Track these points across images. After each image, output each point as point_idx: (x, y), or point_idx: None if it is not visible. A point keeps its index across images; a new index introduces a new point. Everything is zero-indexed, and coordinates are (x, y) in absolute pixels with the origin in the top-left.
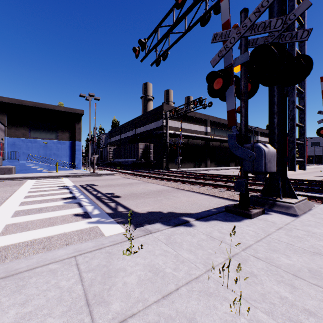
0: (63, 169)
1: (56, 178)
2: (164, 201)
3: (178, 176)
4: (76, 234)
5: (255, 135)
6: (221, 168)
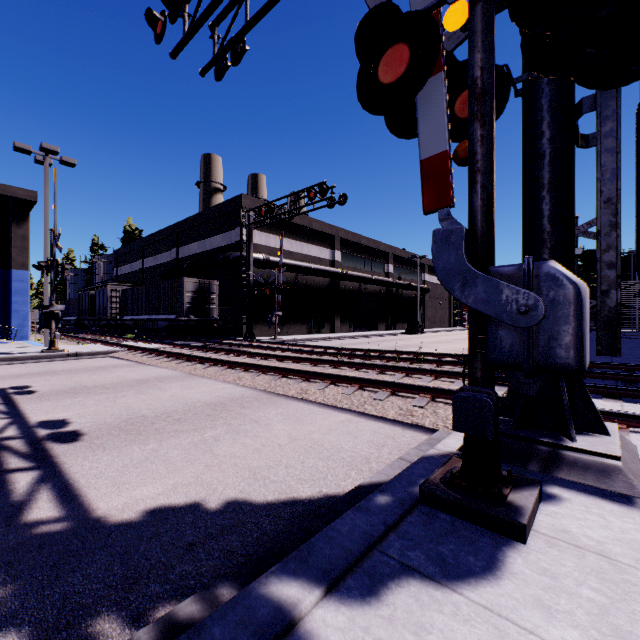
0: None
1: None
2: (222, 444)
3: (273, 357)
4: None
5: (421, 271)
6: (363, 335)
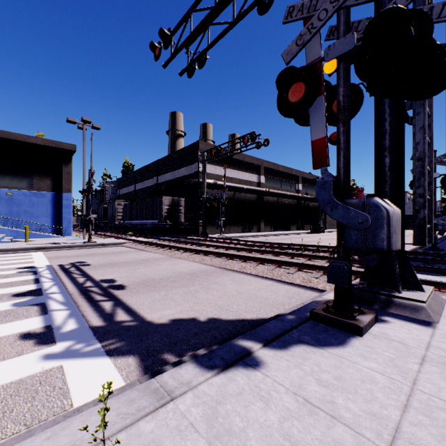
0: (41, 236)
1: (21, 253)
2: (200, 293)
3: (221, 247)
4: (2, 398)
5: None
6: (280, 233)
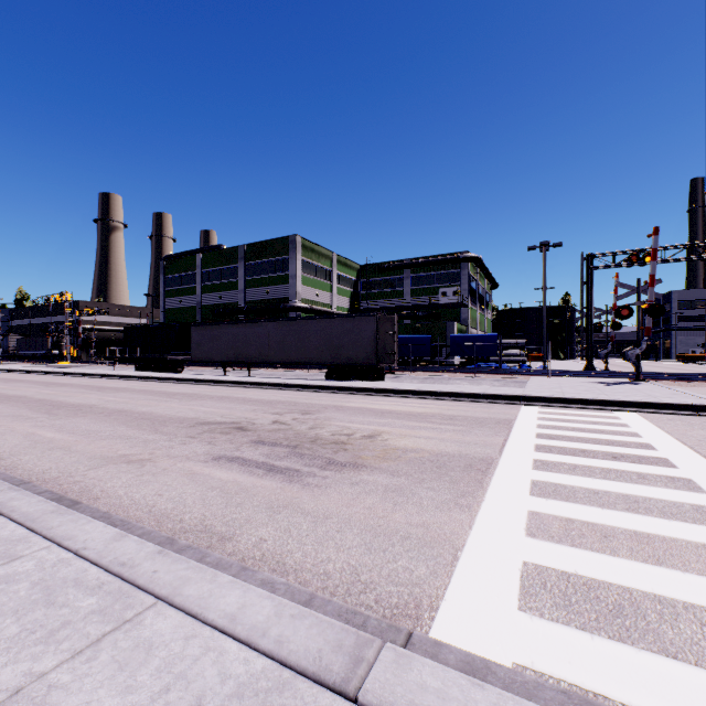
0: None
1: None
2: None
3: None
4: None
5: None
6: None
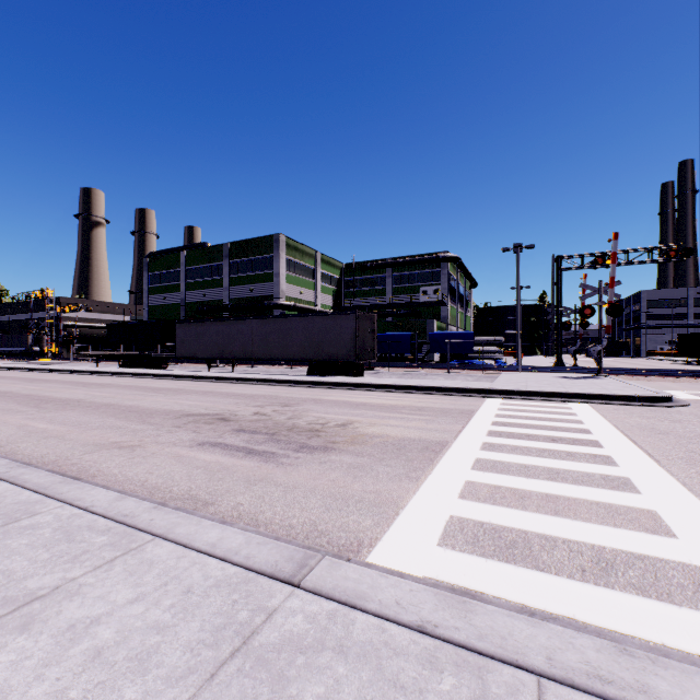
0: None
1: None
2: None
3: None
4: None
5: None
6: None
